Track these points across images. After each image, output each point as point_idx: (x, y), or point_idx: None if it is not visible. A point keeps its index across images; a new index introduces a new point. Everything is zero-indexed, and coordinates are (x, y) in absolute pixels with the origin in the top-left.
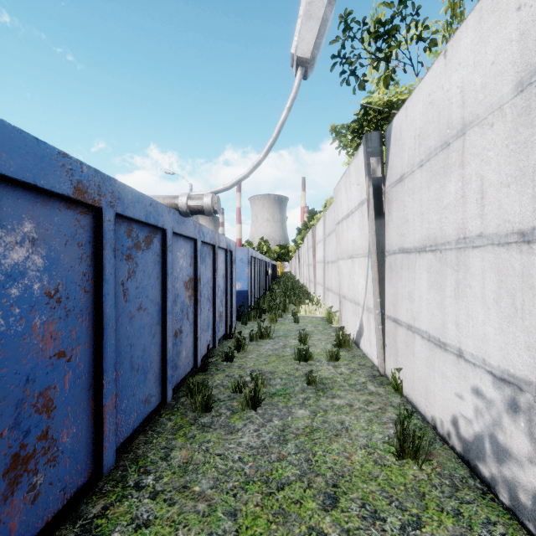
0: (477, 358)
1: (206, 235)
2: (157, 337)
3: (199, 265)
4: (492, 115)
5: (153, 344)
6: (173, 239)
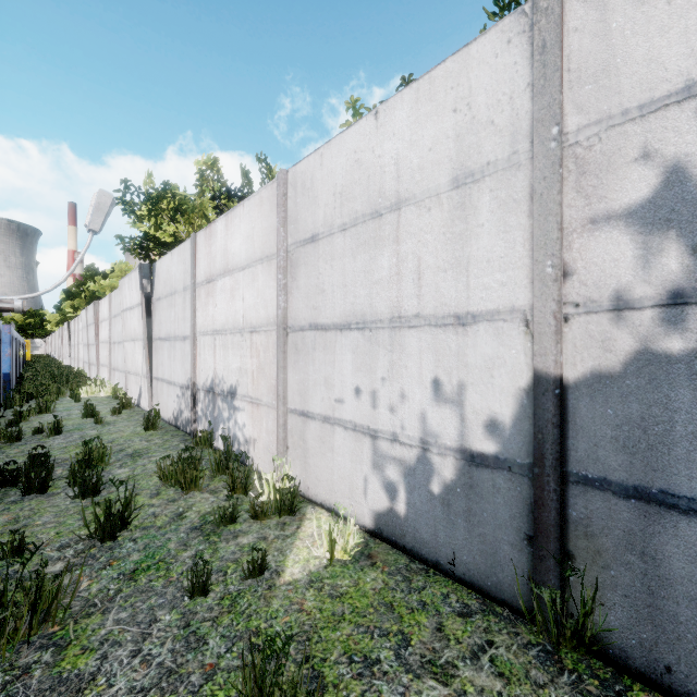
0: (178, 383)
1: None
2: None
3: None
4: (180, 293)
5: None
6: None
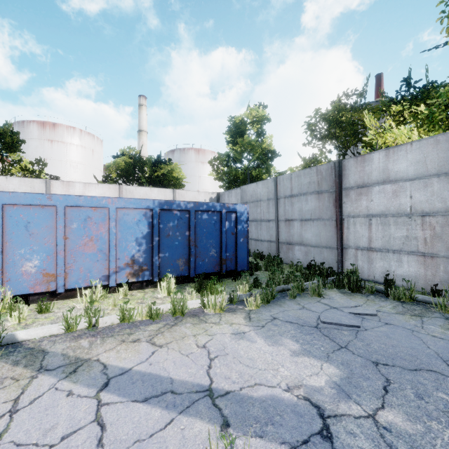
0: None
1: None
2: None
3: None
4: None
5: None
6: None
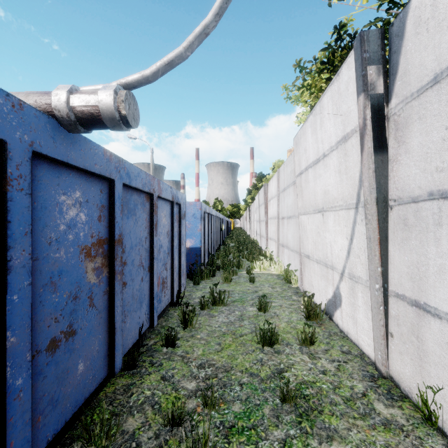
0: None
1: (134, 178)
2: None
3: (119, 219)
4: None
5: None
6: (45, 169)
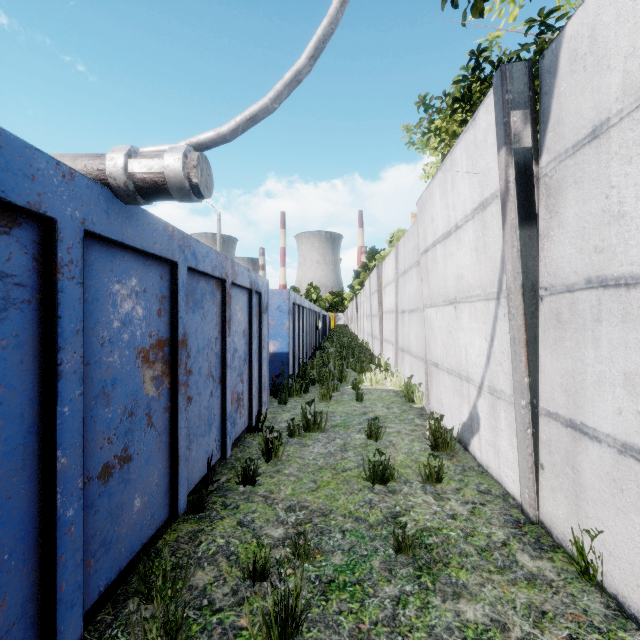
0: None
1: (202, 259)
2: (18, 505)
3: (183, 313)
4: None
5: None
6: (96, 251)
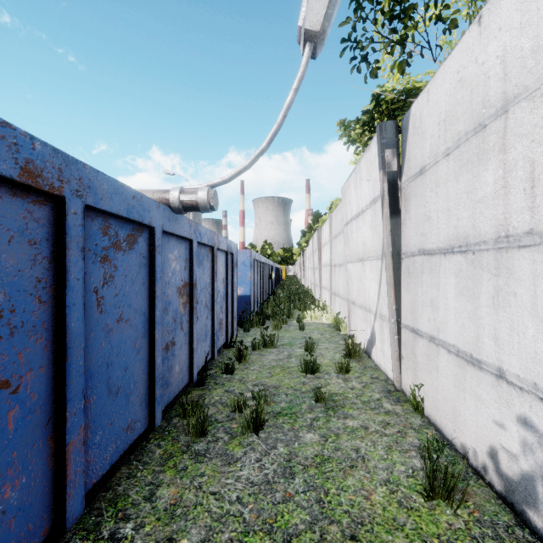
0: (526, 382)
1: (203, 236)
2: (143, 352)
3: (195, 268)
4: None
5: (138, 361)
6: (164, 238)
